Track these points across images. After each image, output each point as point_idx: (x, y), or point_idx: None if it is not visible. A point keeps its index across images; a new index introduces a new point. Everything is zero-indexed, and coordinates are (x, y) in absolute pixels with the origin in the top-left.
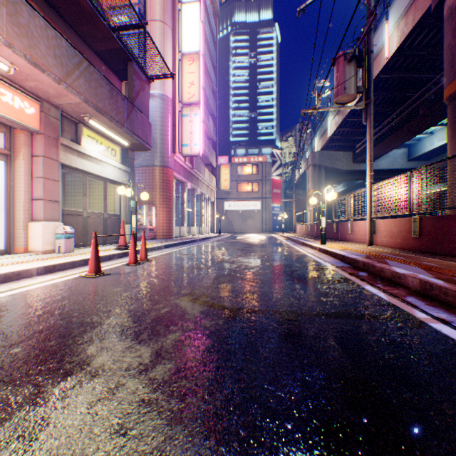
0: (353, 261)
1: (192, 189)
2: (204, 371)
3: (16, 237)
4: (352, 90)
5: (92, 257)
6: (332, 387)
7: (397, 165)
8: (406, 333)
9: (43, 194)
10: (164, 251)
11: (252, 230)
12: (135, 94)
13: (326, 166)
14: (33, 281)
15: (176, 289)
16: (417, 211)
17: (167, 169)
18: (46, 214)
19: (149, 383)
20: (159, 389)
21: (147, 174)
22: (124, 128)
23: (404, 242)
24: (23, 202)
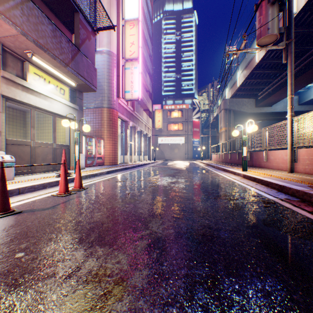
0: (300, 194)
1: (133, 127)
2: None
3: None
4: (275, 30)
5: None
6: None
7: None
8: None
9: None
10: (105, 177)
11: (178, 158)
12: (81, 41)
13: (235, 110)
14: None
15: (78, 257)
16: None
17: (113, 110)
18: None
19: None
20: None
21: (97, 114)
22: (68, 68)
23: None
24: None
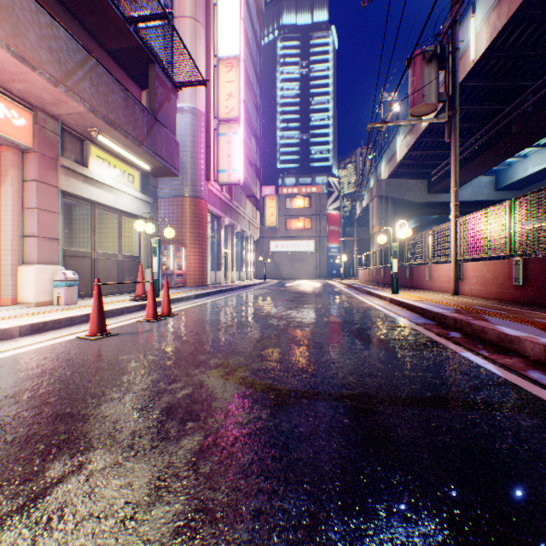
0: (438, 317)
1: (230, 226)
2: (234, 522)
3: (1, 285)
4: (432, 98)
5: (94, 312)
6: None
7: (481, 196)
8: None
9: (36, 230)
10: (194, 303)
11: (304, 276)
12: (158, 105)
13: (395, 197)
14: (12, 344)
15: (203, 358)
16: (520, 251)
17: (200, 201)
18: (41, 256)
19: None
20: None
21: (175, 207)
22: (143, 147)
23: (501, 291)
24: (11, 240)
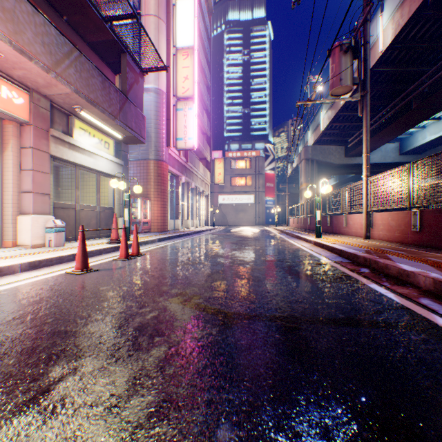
0: (352, 256)
1: (186, 183)
2: (192, 408)
3: (4, 231)
4: (348, 82)
5: (79, 252)
6: (363, 437)
7: (389, 159)
8: (434, 347)
9: (32, 187)
10: (157, 245)
11: (246, 223)
12: (129, 86)
13: (319, 160)
14: (14, 278)
15: (166, 288)
16: (417, 204)
17: (162, 163)
18: (36, 207)
19: (119, 430)
20: (130, 440)
21: (142, 168)
22: (117, 120)
23: (403, 236)
24: (12, 195)
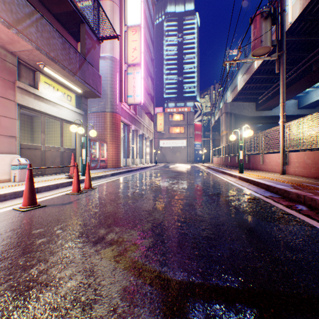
0: (282, 192)
1: (135, 131)
2: None
3: None
4: (268, 43)
5: (26, 189)
6: None
7: (289, 112)
8: None
9: None
10: (109, 179)
11: (180, 161)
12: (87, 50)
13: (236, 113)
14: None
15: (102, 232)
16: None
17: (116, 114)
18: (2, 148)
19: None
20: None
21: (100, 118)
22: (76, 77)
23: None
24: None
